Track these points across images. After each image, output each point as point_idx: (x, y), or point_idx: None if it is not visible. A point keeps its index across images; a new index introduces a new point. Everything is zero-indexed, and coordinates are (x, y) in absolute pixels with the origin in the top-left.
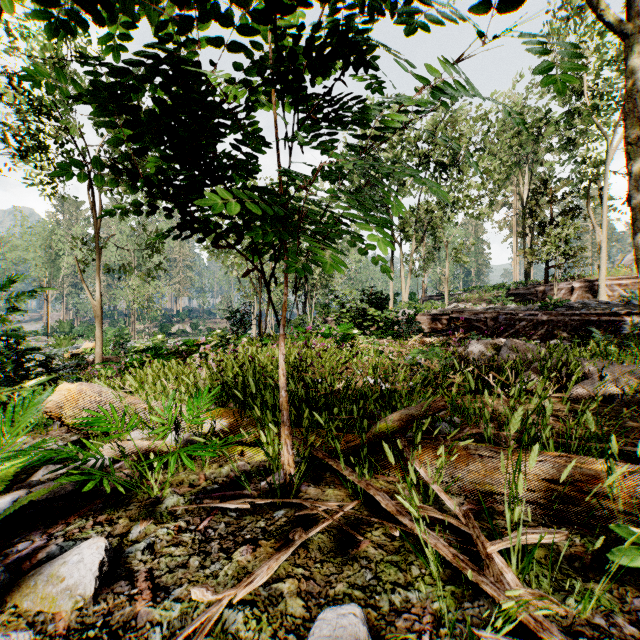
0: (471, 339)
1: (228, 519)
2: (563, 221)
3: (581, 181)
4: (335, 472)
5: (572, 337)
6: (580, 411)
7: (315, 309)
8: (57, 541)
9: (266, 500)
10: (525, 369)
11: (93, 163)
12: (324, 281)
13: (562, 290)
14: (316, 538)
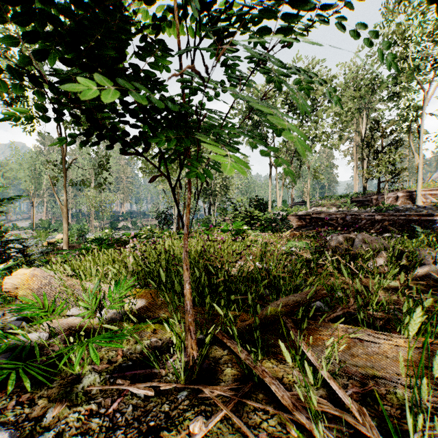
0: (327, 232)
1: (136, 401)
2: (391, 149)
3: (403, 121)
4: (232, 350)
5: (399, 231)
6: (422, 291)
7: (217, 211)
8: None
9: (170, 385)
10: (373, 256)
11: None
12: (223, 192)
13: (390, 198)
14: (215, 428)
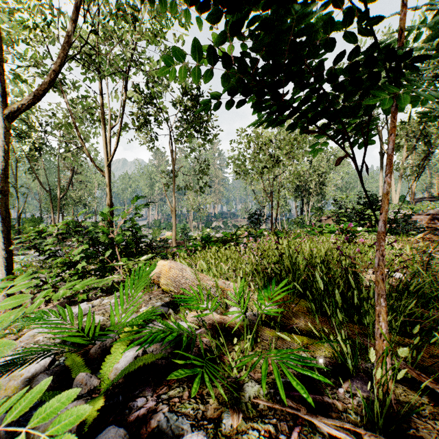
0: None
1: (320, 437)
2: None
3: None
4: (434, 398)
5: None
6: None
7: (311, 211)
8: (163, 408)
9: (374, 435)
10: None
11: (196, 54)
12: (318, 189)
13: None
14: None
